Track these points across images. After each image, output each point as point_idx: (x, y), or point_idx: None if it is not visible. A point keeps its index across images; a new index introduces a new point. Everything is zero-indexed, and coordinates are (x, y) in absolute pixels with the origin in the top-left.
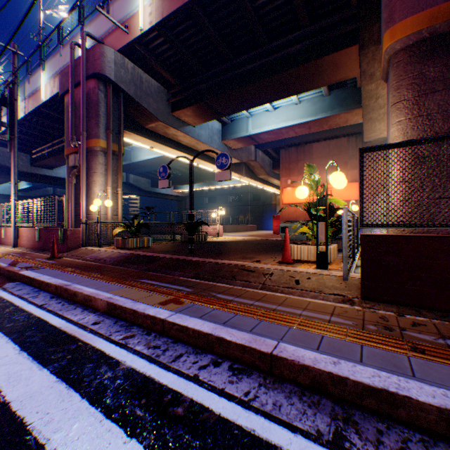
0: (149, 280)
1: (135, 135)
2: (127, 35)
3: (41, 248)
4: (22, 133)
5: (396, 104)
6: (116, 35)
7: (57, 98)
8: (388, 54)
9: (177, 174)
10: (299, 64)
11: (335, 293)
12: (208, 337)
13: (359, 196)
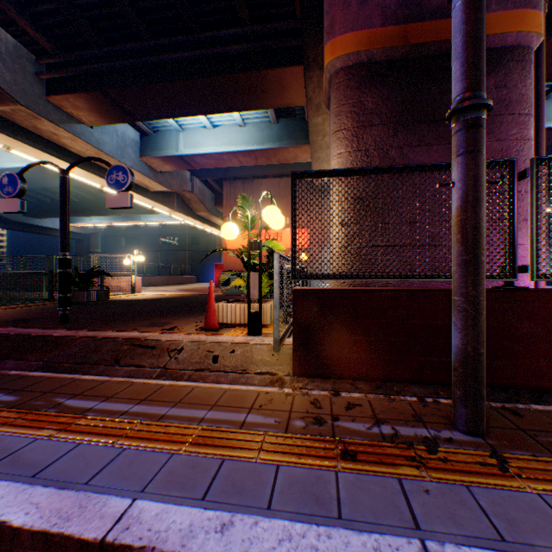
0: None
1: None
2: None
3: None
4: None
5: (337, 133)
6: None
7: None
8: (330, 72)
9: (73, 198)
10: (239, 71)
11: (263, 371)
12: None
13: (292, 237)
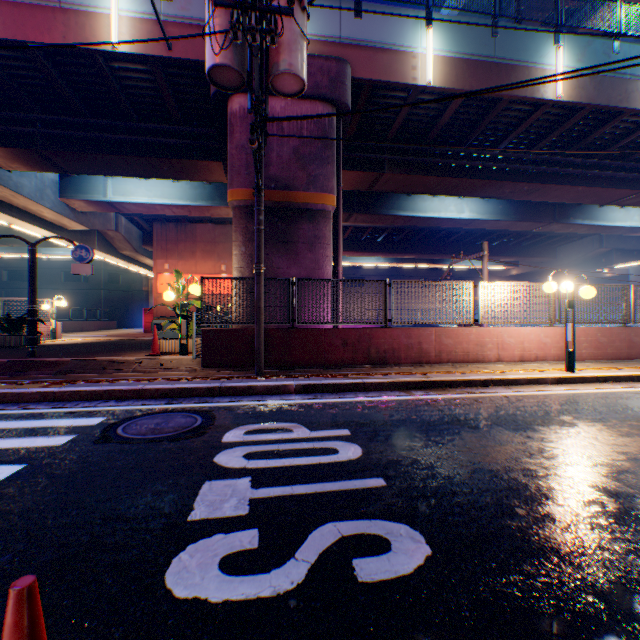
0: (1, 380)
1: None
2: None
3: None
4: None
5: (235, 242)
6: None
7: None
8: (232, 206)
9: None
10: (174, 157)
11: (188, 367)
12: (99, 392)
13: (202, 305)
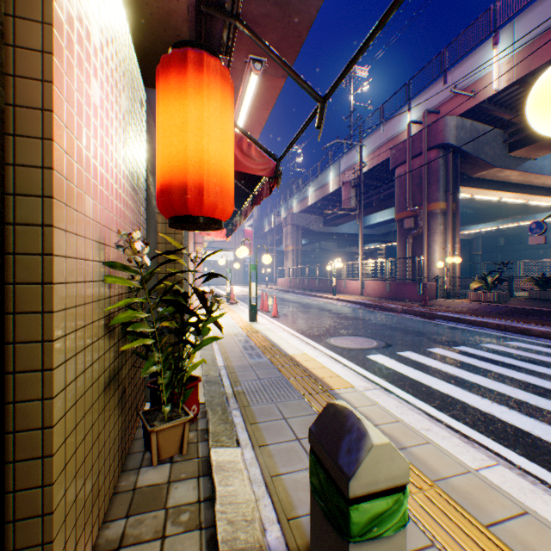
0: None
1: (460, 188)
2: (471, 99)
3: (390, 297)
4: (325, 200)
5: None
6: (454, 101)
7: (373, 168)
8: None
9: (465, 212)
10: None
11: None
12: None
13: None
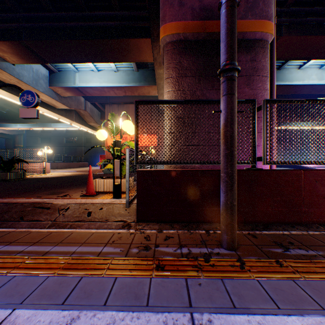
0: None
1: None
2: None
3: None
4: None
5: (167, 79)
6: None
7: None
8: (163, 43)
9: (2, 111)
10: (113, 37)
11: (118, 220)
12: None
13: (136, 139)
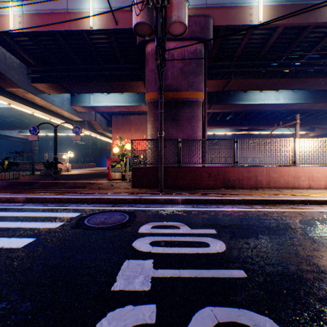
0: (39, 191)
1: None
2: None
3: None
4: None
5: (149, 121)
6: None
7: None
8: (147, 102)
9: (25, 120)
10: (119, 81)
11: (124, 187)
12: (80, 199)
13: (131, 154)
